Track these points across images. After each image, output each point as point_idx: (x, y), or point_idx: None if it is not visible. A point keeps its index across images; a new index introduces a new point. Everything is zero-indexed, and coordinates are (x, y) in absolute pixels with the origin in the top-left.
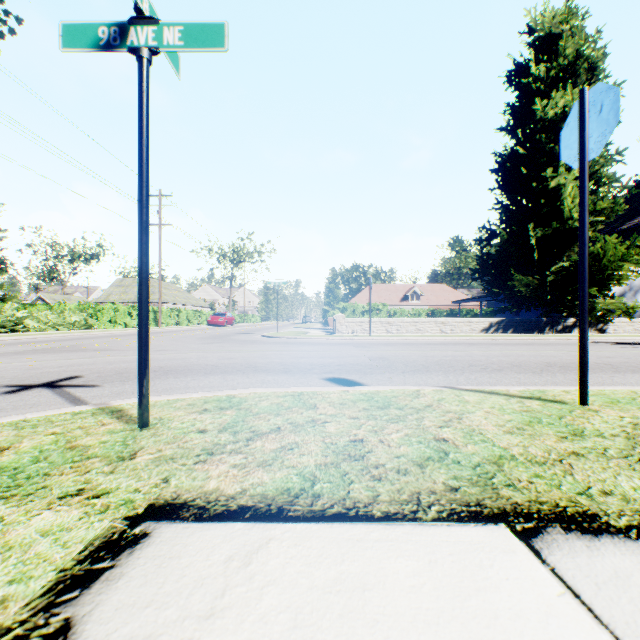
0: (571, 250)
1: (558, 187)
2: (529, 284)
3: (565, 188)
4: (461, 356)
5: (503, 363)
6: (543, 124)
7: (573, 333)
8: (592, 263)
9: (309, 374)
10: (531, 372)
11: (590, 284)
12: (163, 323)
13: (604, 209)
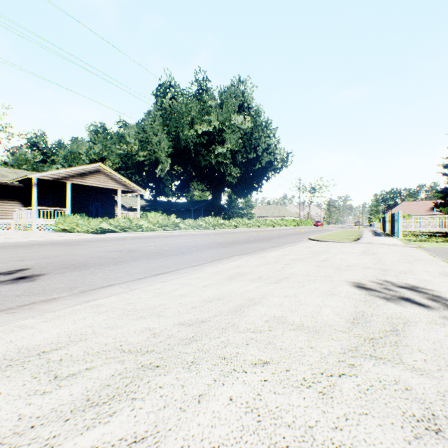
0: None
1: None
2: None
3: None
4: None
5: None
6: None
7: None
8: None
9: None
10: None
11: None
12: (298, 225)
13: None
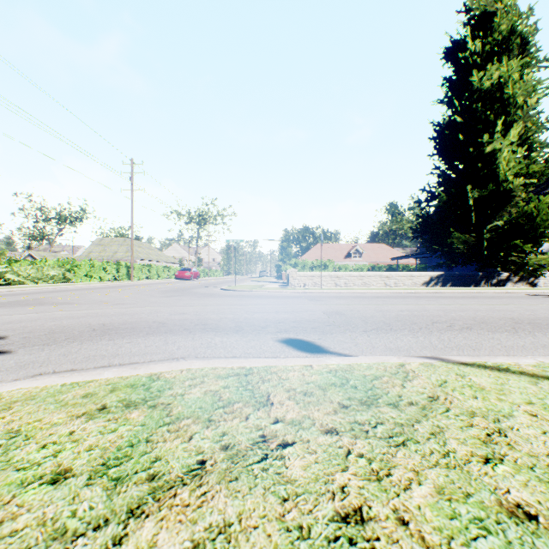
0: (504, 210)
1: (493, 152)
2: (466, 241)
3: (500, 153)
4: (417, 310)
5: (466, 319)
6: (479, 94)
7: (507, 286)
8: (525, 222)
9: (262, 334)
10: (505, 331)
11: (523, 241)
12: (135, 277)
13: (536, 172)
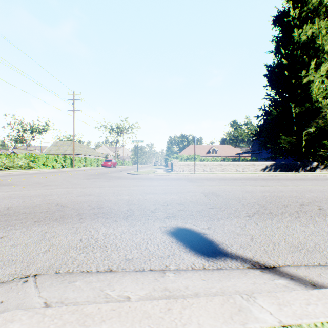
0: (314, 121)
1: (308, 83)
2: (289, 142)
3: (312, 83)
4: (275, 191)
5: (325, 200)
6: (298, 45)
7: (316, 171)
8: None
9: (151, 221)
10: None
11: (327, 141)
12: (76, 165)
13: None
